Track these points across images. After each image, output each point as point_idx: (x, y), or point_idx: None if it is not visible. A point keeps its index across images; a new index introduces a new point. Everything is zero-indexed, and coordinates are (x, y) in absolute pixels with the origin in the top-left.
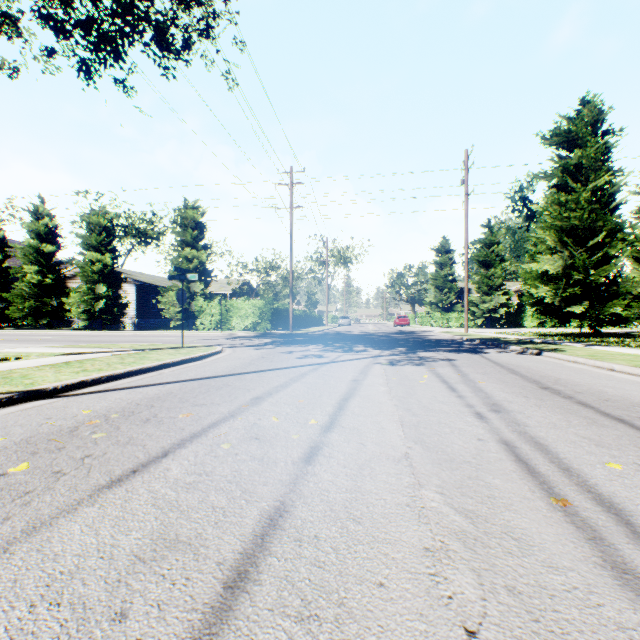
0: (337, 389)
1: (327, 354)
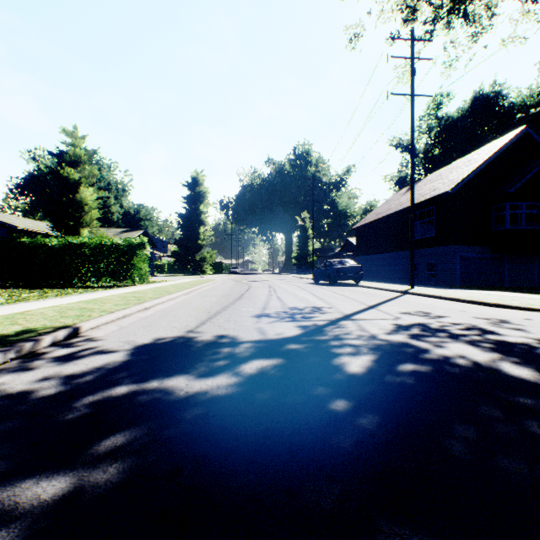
0: (323, 296)
1: (421, 318)
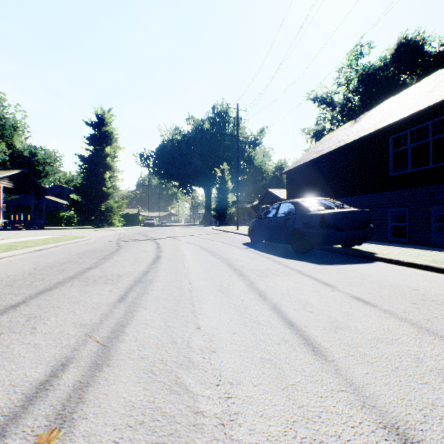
0: None
1: None
